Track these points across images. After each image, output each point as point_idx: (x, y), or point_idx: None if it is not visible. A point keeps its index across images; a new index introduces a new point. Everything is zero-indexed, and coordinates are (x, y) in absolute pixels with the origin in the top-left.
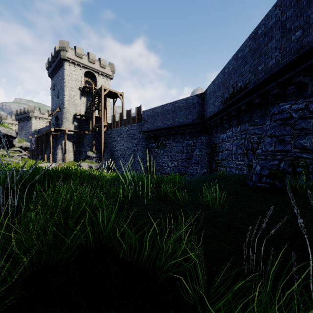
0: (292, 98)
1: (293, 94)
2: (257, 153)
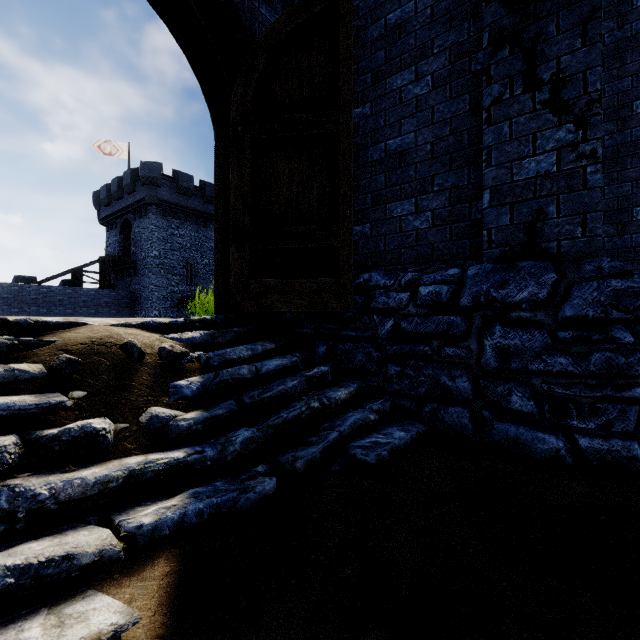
0: None
1: None
2: None
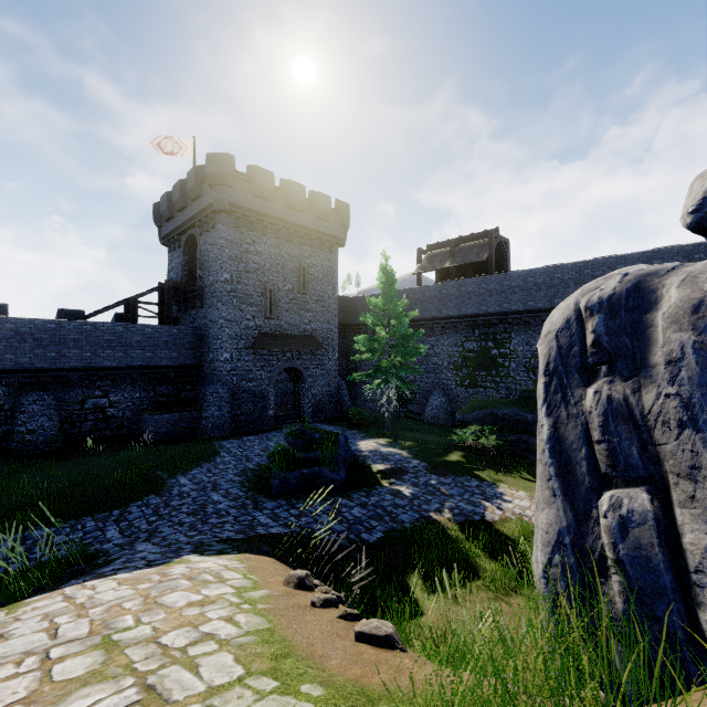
0: (34, 388)
1: (34, 385)
2: (31, 429)
